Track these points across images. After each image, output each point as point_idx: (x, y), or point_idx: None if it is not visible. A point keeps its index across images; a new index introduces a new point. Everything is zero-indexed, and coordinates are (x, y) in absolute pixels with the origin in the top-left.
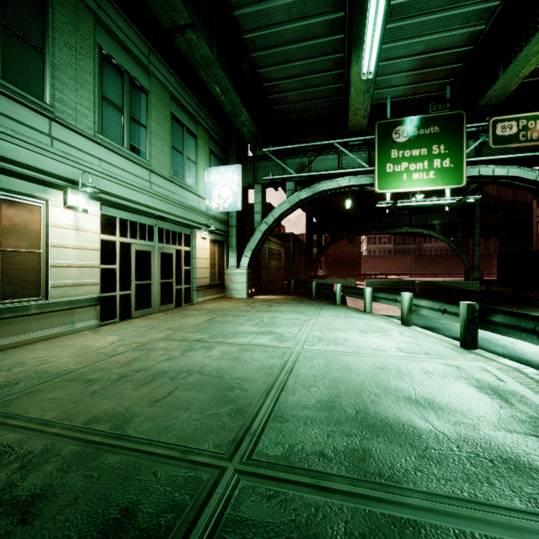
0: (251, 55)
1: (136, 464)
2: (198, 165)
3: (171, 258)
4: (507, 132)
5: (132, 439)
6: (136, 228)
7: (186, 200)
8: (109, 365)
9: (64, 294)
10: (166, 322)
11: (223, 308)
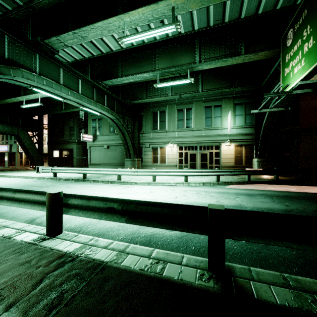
0: None
1: None
2: (223, 116)
3: (206, 155)
4: None
5: None
6: (190, 147)
7: (212, 133)
8: None
9: (169, 163)
10: None
11: None
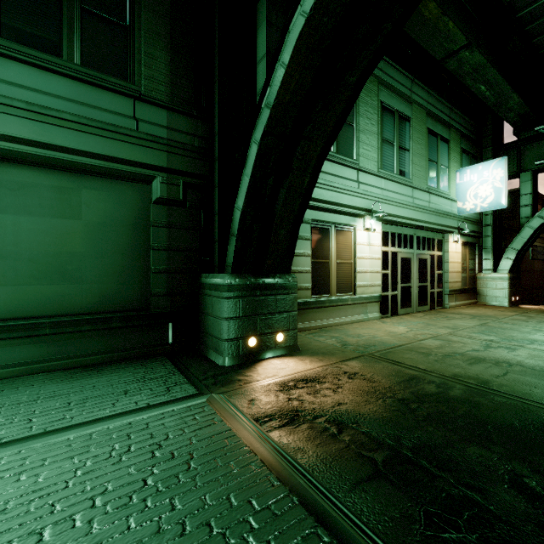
0: (525, 29)
1: (522, 406)
2: (450, 169)
3: (426, 263)
4: None
5: (502, 392)
6: (401, 239)
7: (440, 206)
8: (424, 346)
9: (363, 292)
10: (435, 322)
11: (487, 315)
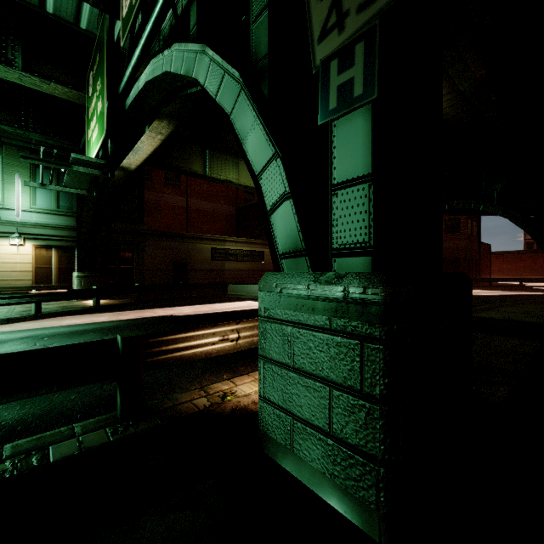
0: None
1: None
2: (4, 181)
3: None
4: (127, 4)
5: None
6: None
7: None
8: None
9: None
10: None
11: None
